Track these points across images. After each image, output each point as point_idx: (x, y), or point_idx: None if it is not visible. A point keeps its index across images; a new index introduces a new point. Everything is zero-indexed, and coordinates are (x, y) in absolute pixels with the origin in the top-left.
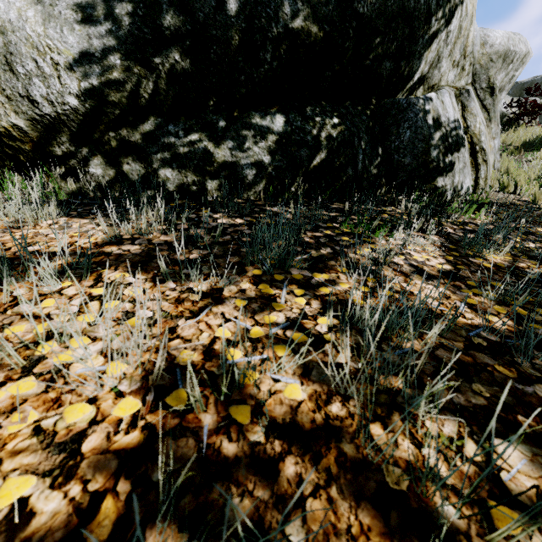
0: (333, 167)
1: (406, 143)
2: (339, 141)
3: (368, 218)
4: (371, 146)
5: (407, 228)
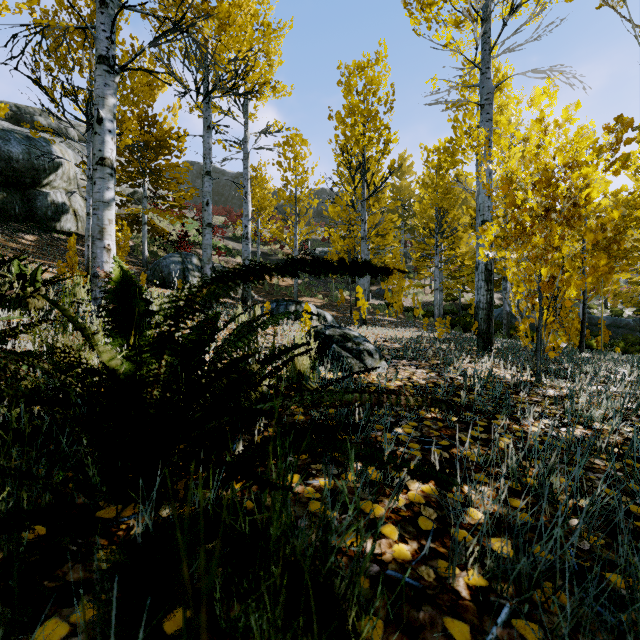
0: (4, 209)
1: (39, 207)
2: (6, 201)
3: (17, 228)
4: (22, 205)
5: (30, 233)
